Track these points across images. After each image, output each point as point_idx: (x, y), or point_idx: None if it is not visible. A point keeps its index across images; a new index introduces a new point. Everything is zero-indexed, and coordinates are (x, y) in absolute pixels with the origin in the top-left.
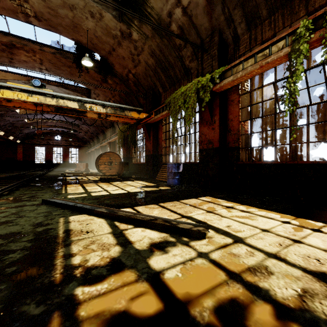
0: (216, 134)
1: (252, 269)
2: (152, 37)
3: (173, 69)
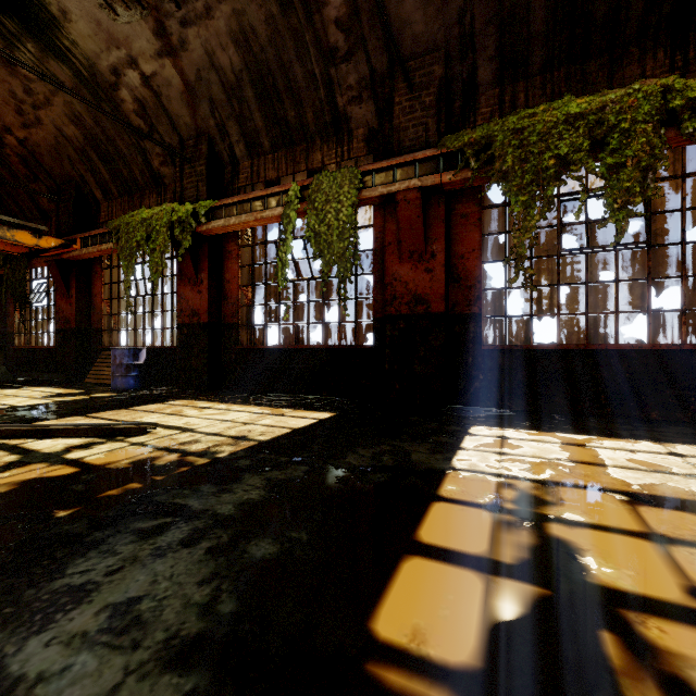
0: (204, 302)
1: (184, 443)
2: (75, 89)
3: (127, 164)
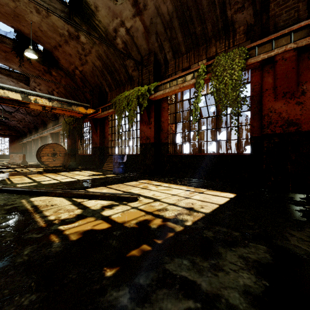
0: (152, 132)
1: (159, 209)
2: (99, 43)
3: (118, 73)
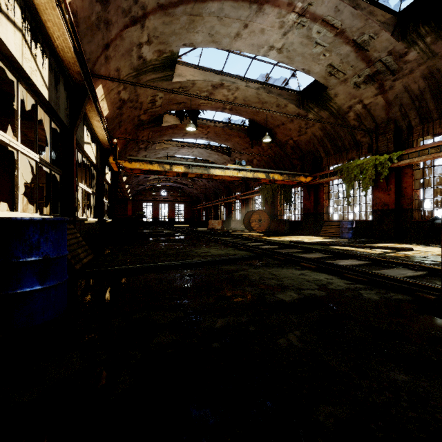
0: (391, 199)
1: (437, 254)
2: (327, 118)
3: (342, 140)
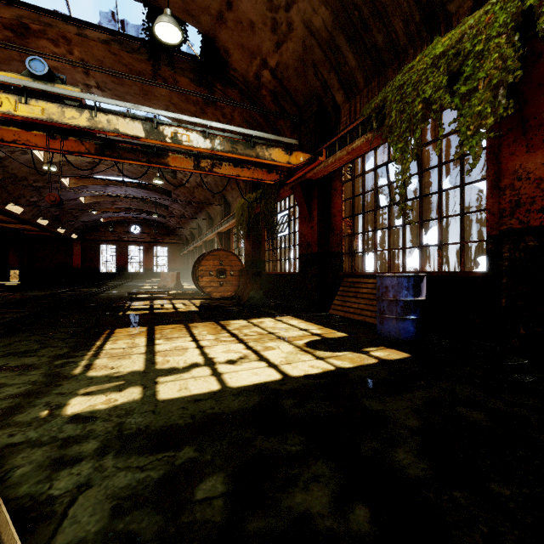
0: None
1: None
2: None
3: (385, 21)
